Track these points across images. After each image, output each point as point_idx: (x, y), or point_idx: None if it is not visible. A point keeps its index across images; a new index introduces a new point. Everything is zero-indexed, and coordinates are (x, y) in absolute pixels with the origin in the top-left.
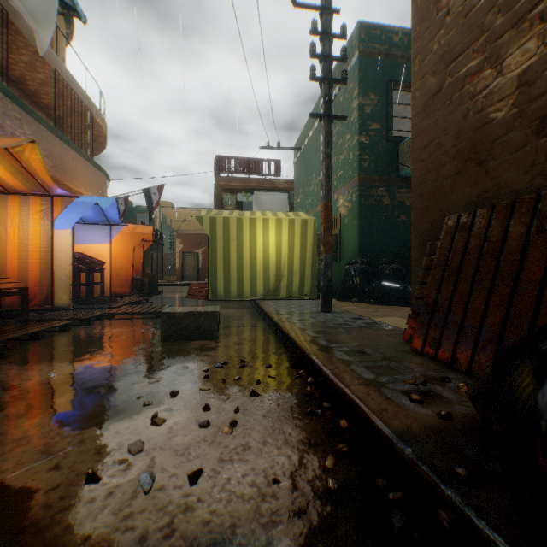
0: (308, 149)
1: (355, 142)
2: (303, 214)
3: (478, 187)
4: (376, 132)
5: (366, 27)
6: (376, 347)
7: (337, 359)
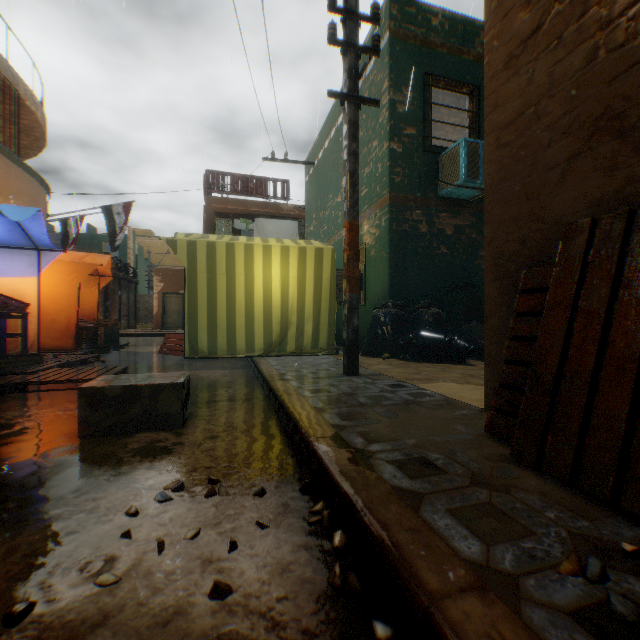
0: (323, 164)
1: (385, 150)
2: (318, 242)
3: (618, 175)
4: (411, 138)
5: (398, 2)
6: (447, 448)
7: (389, 488)
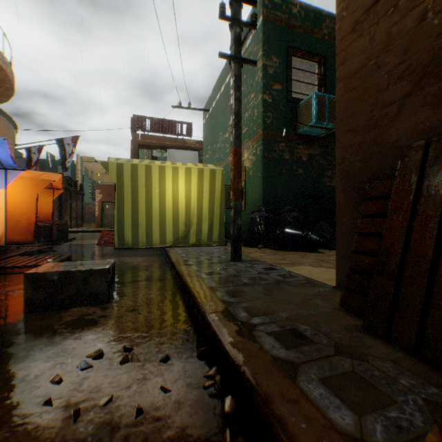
0: (215, 111)
1: (260, 100)
2: (212, 165)
3: None
4: (278, 92)
5: None
6: (312, 320)
7: (270, 358)
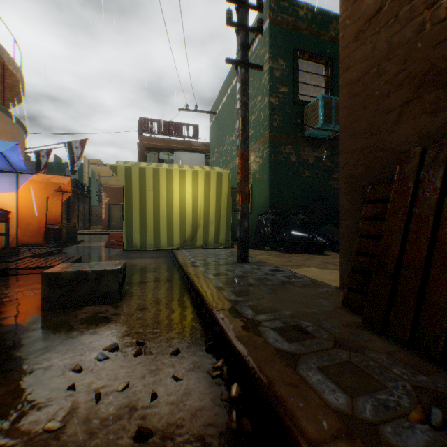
0: (222, 113)
1: (266, 102)
2: (218, 168)
3: (440, 116)
4: (284, 94)
5: None
6: (315, 318)
7: (273, 350)
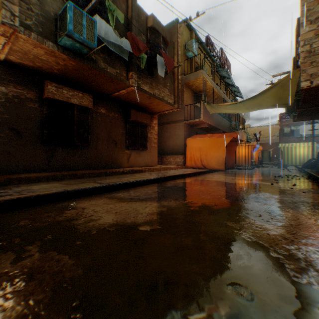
0: None
1: None
2: (313, 143)
3: None
4: None
5: None
6: None
7: None
